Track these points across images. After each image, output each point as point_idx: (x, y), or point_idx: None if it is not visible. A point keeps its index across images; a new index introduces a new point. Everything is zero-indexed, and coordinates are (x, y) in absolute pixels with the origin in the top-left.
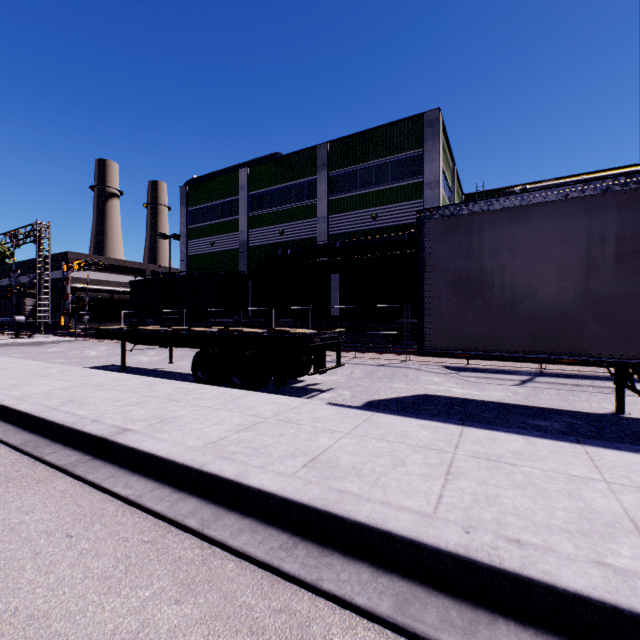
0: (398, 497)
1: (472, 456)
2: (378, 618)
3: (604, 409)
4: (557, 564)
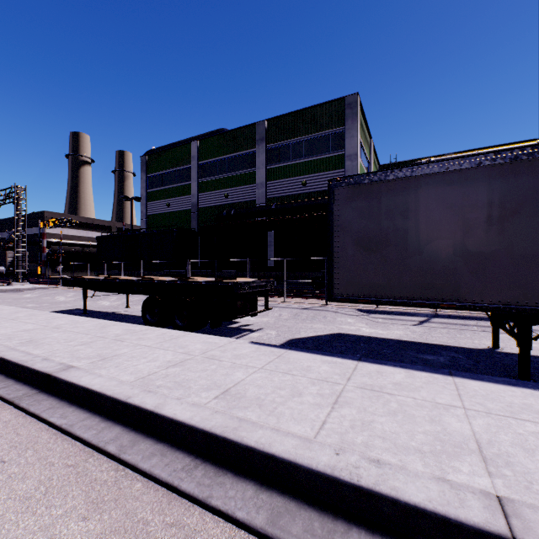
0: (288, 424)
1: (359, 387)
2: (253, 530)
3: (483, 345)
4: (405, 481)
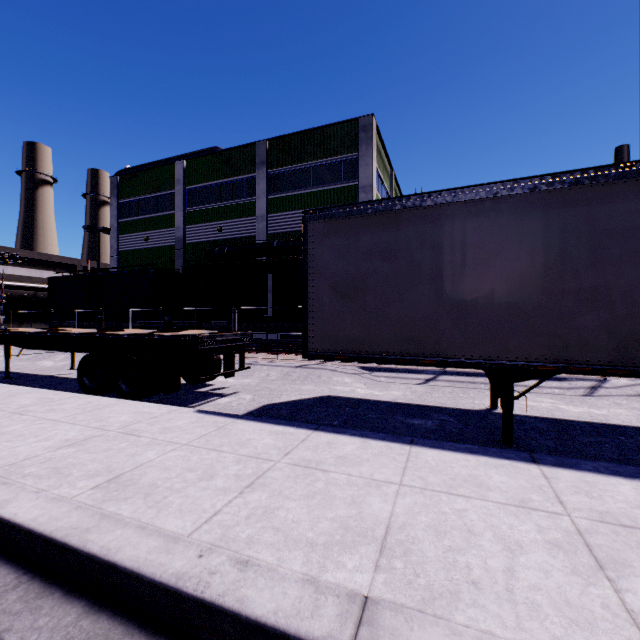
0: (167, 518)
1: (293, 464)
2: None
3: (482, 405)
4: (263, 587)
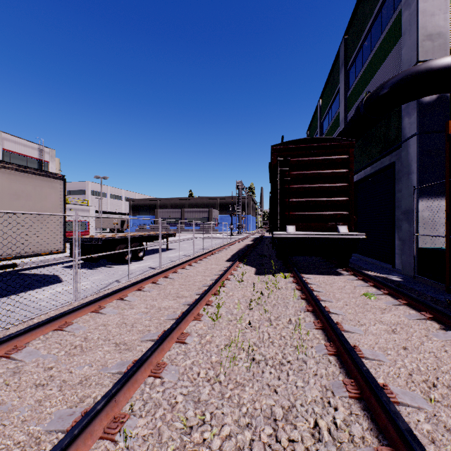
0: None
1: None
2: None
3: None
4: None
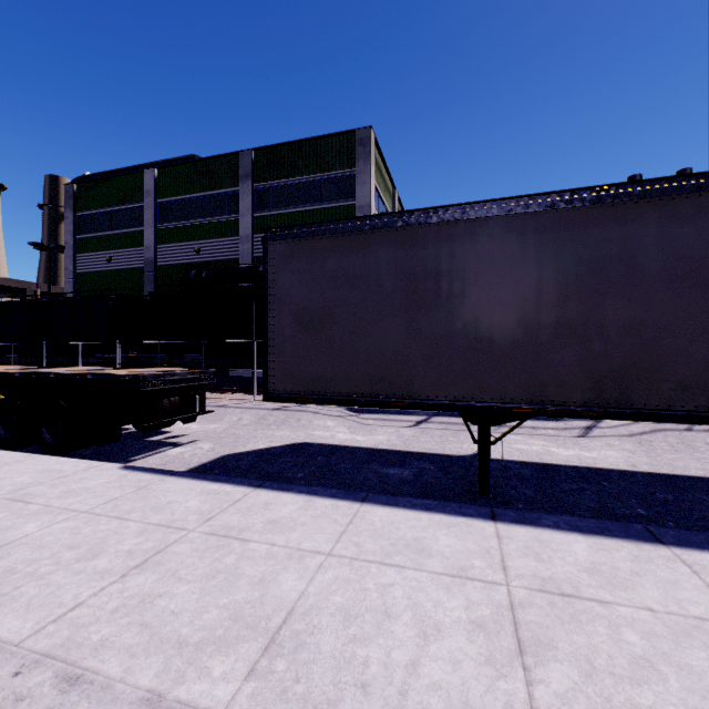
0: (3, 618)
1: (210, 533)
2: None
3: (470, 450)
4: None
